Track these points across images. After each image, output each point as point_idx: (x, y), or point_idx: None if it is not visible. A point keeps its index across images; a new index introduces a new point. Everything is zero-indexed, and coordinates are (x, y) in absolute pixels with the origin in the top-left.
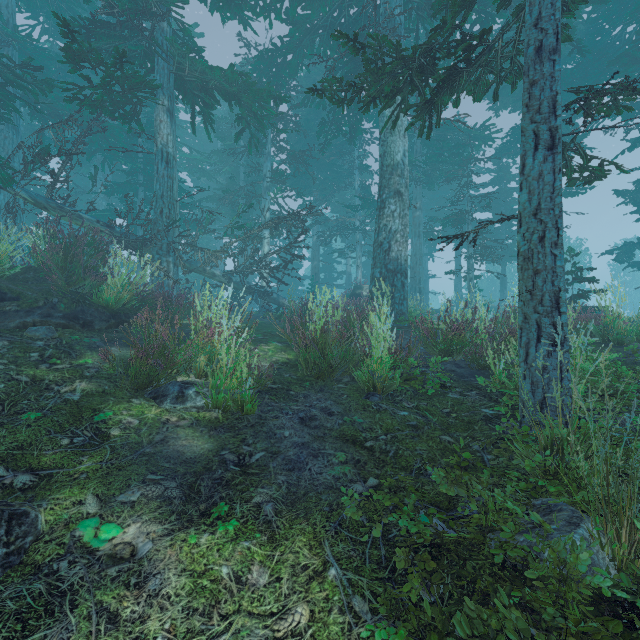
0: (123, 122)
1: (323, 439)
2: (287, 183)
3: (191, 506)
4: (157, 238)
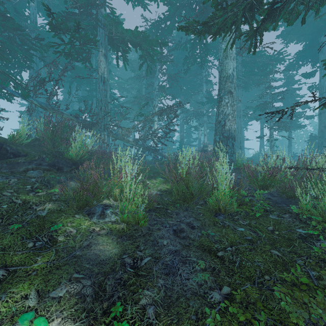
0: (82, 63)
1: (189, 248)
2: (167, 92)
3: (97, 304)
4: (99, 122)
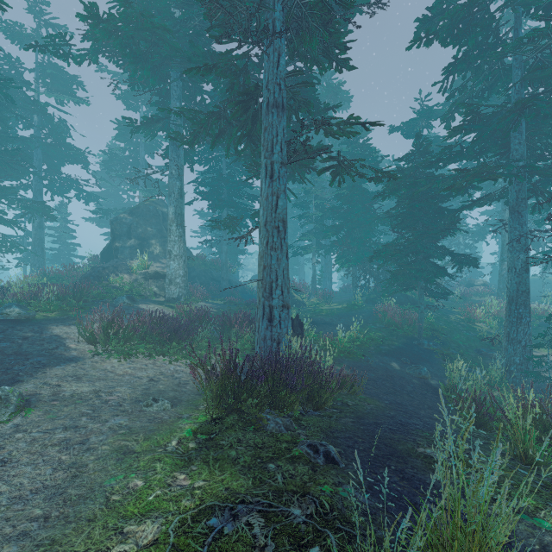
0: None
1: None
2: None
3: None
4: None
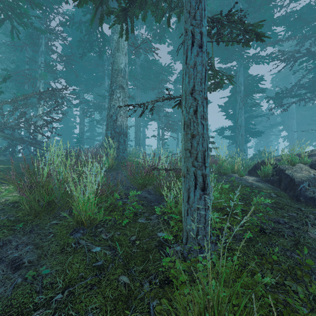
0: None
1: None
2: (62, 76)
3: None
4: None
